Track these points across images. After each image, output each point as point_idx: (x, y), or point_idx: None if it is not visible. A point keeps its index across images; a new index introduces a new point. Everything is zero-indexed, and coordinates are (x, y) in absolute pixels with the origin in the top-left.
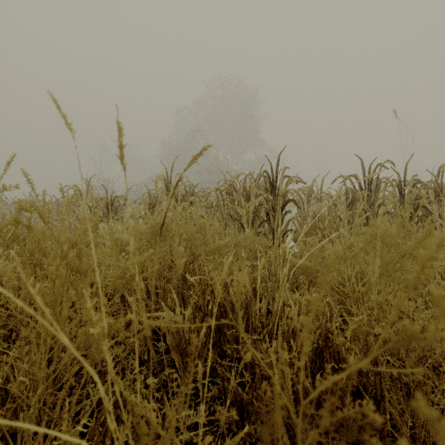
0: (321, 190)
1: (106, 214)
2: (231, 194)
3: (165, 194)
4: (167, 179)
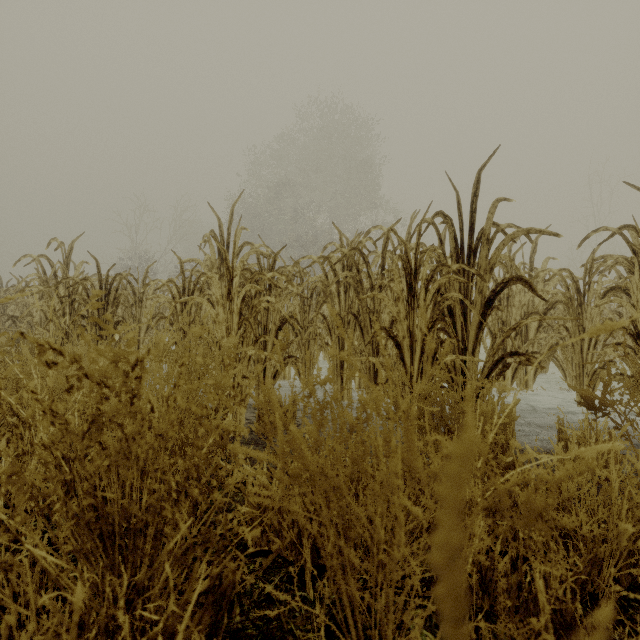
0: (532, 264)
1: (97, 311)
2: (357, 268)
3: (216, 270)
4: (222, 240)
